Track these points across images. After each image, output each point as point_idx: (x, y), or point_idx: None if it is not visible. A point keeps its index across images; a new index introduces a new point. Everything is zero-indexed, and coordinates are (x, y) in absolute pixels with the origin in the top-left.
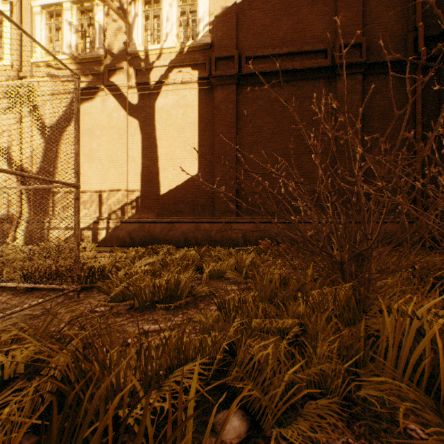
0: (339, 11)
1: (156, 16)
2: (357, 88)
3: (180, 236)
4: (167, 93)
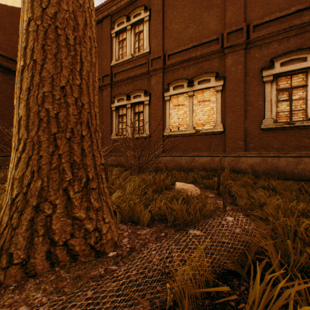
0: None
1: None
2: None
3: None
4: None
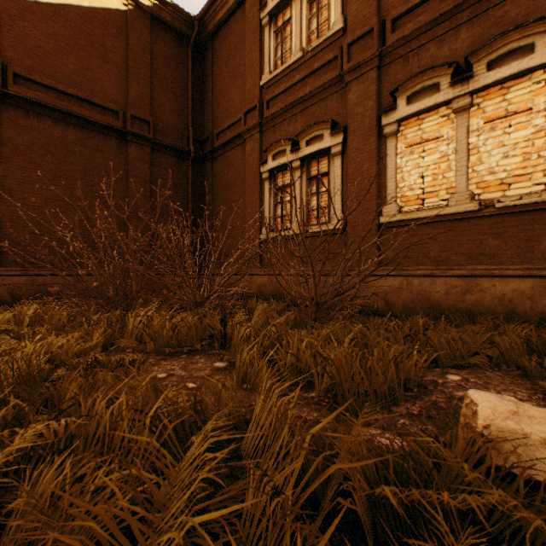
0: (131, 83)
1: None
2: (147, 159)
3: None
4: None
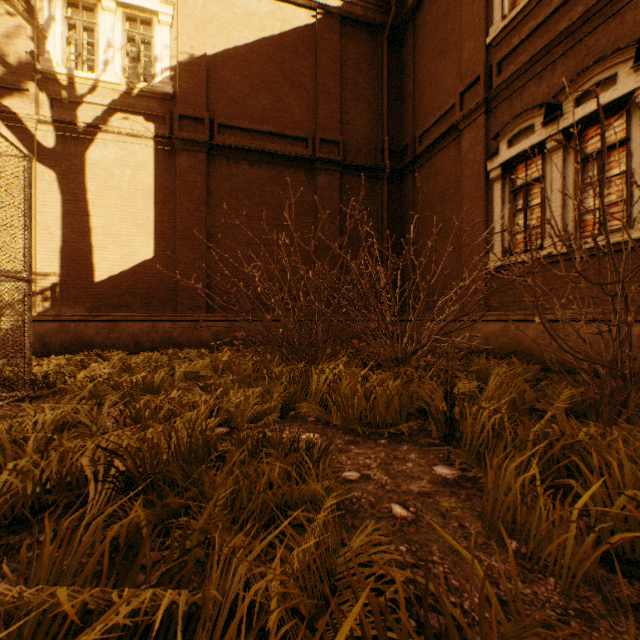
0: (320, 103)
1: (87, 29)
2: (336, 186)
3: (128, 339)
4: (106, 143)
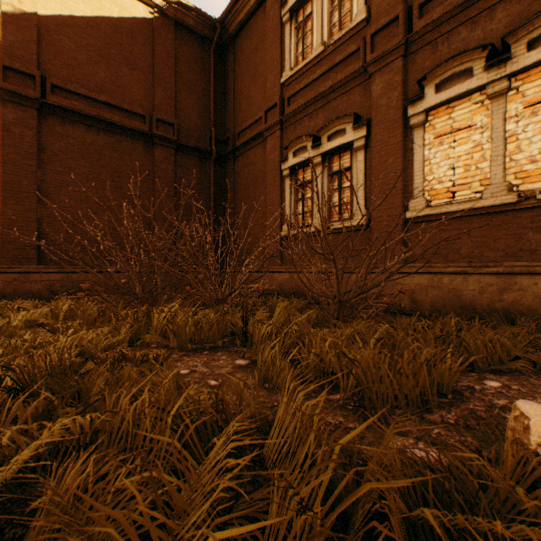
0: (157, 88)
1: None
2: (171, 160)
3: None
4: None
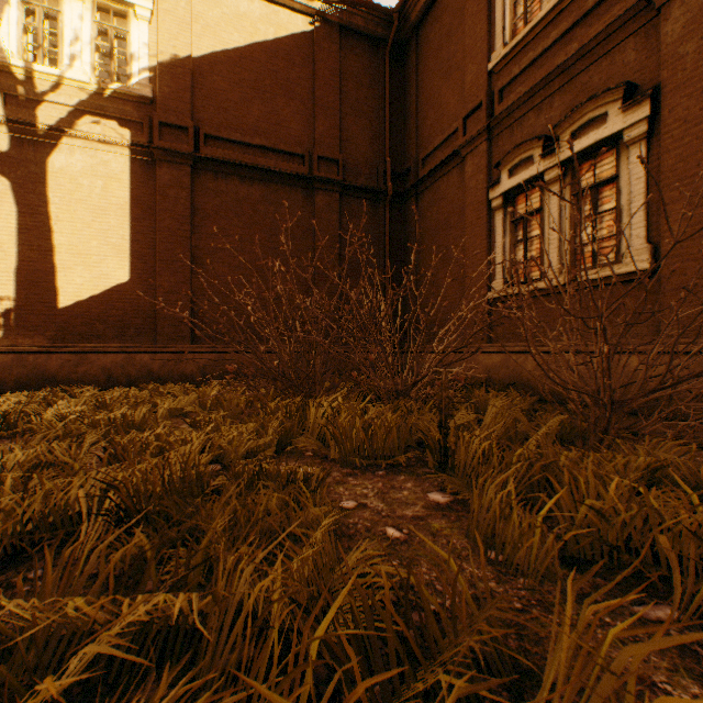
0: (318, 117)
1: (48, 16)
2: (335, 207)
3: (99, 373)
4: (73, 149)
